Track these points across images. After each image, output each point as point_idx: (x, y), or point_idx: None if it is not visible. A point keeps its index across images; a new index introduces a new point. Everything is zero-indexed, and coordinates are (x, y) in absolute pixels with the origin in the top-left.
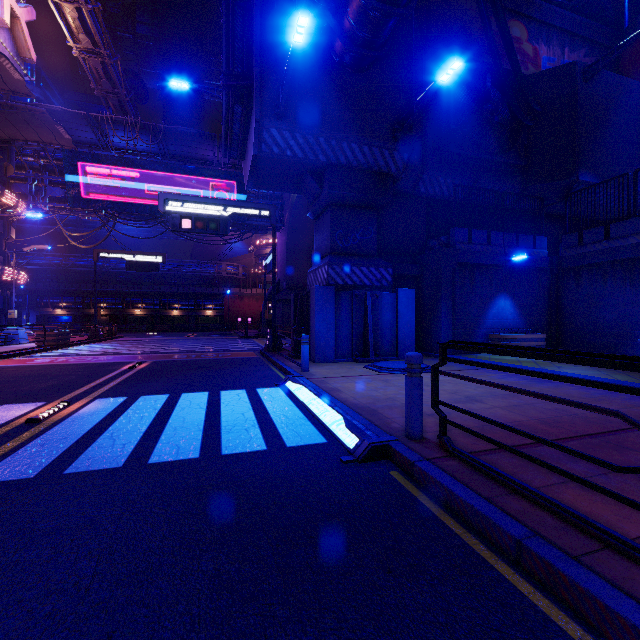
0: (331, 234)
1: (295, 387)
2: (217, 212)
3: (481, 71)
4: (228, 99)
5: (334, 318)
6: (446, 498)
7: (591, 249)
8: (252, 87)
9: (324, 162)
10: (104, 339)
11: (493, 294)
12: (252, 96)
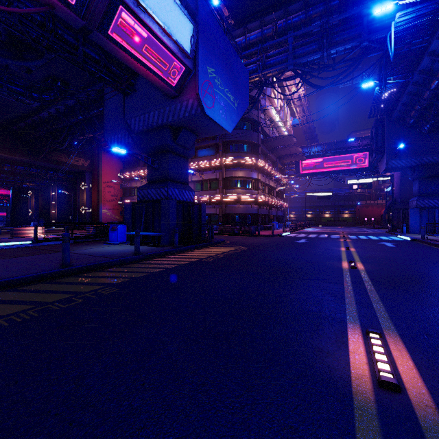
0: (418, 189)
1: (400, 236)
2: (367, 181)
3: None
4: (376, 155)
5: (419, 219)
6: (420, 241)
7: None
8: (384, 150)
9: (414, 165)
10: (309, 227)
11: None
12: (384, 152)
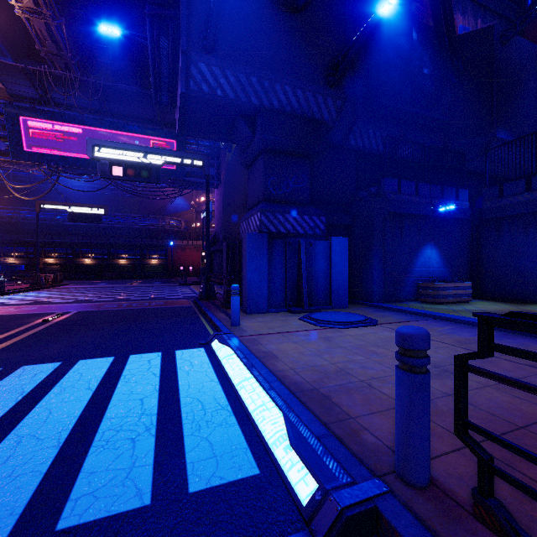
0: (264, 181)
1: (221, 350)
2: (149, 160)
3: (409, 28)
4: (152, 29)
5: (267, 267)
6: None
7: (512, 201)
8: (178, 17)
9: (256, 105)
10: (46, 287)
11: (421, 243)
12: (179, 28)
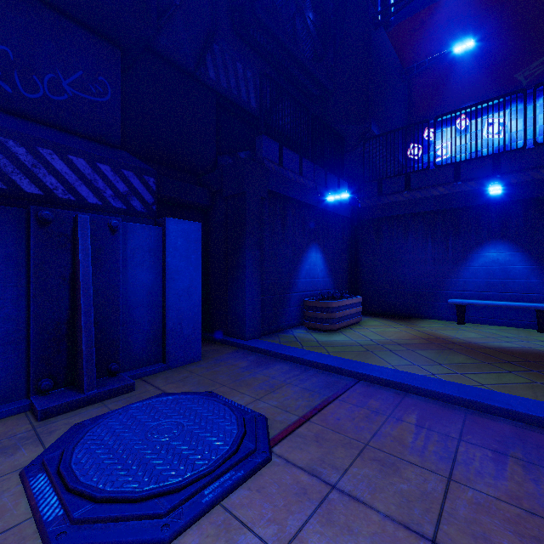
0: None
1: None
2: None
3: None
4: None
5: None
6: None
7: (392, 200)
8: None
9: None
10: None
11: (306, 244)
12: None
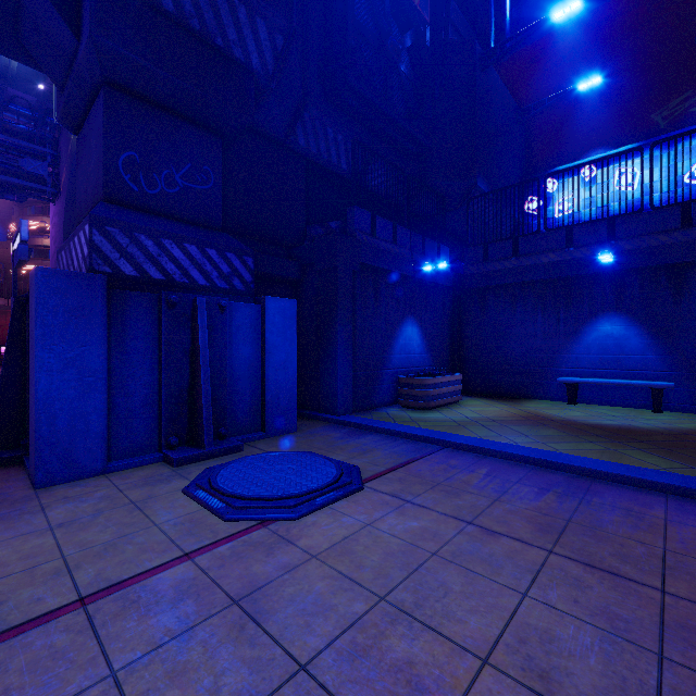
0: (105, 153)
1: None
2: None
3: None
4: None
5: (104, 358)
6: None
7: (499, 267)
8: None
9: None
10: None
11: (400, 317)
12: None
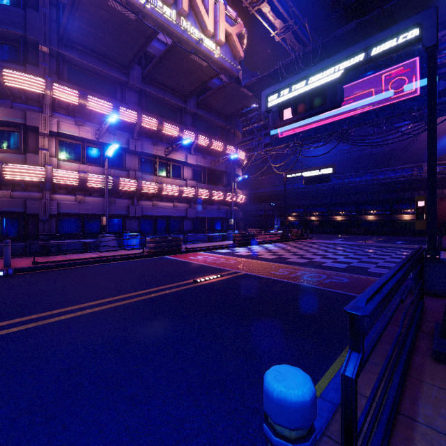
0: None
1: None
2: (322, 80)
3: None
4: None
5: None
6: None
7: None
8: None
9: None
10: (289, 240)
11: None
12: None
